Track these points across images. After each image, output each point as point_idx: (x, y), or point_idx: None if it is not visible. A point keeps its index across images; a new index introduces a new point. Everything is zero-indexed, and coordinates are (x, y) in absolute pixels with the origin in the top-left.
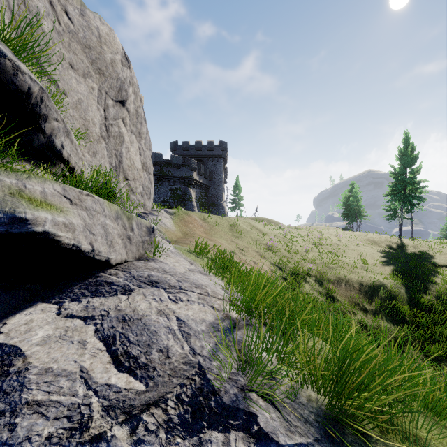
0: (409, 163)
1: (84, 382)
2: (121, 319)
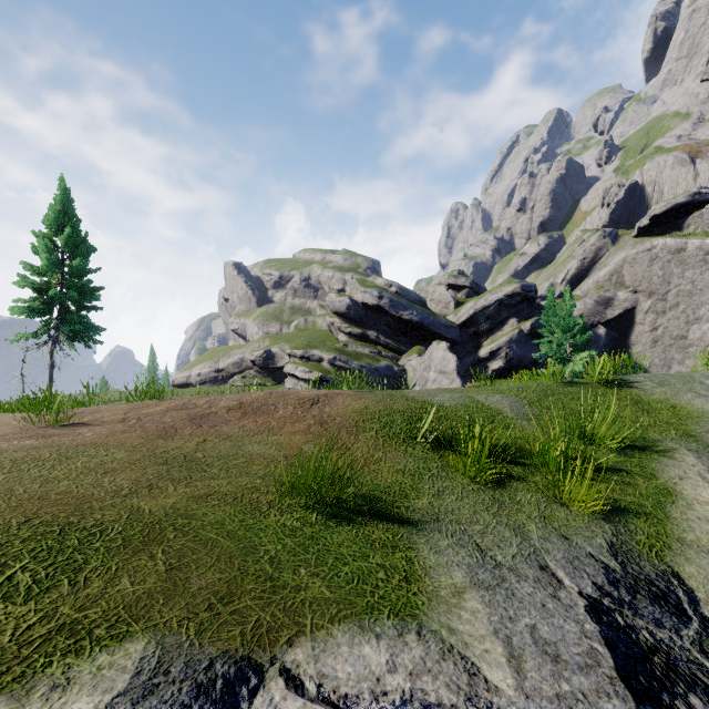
0: (86, 256)
1: None
2: None
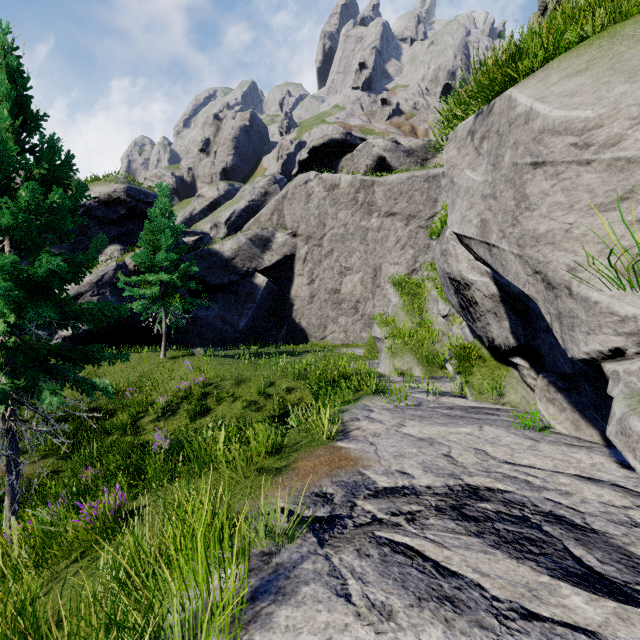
0: None
1: (434, 541)
2: (458, 603)
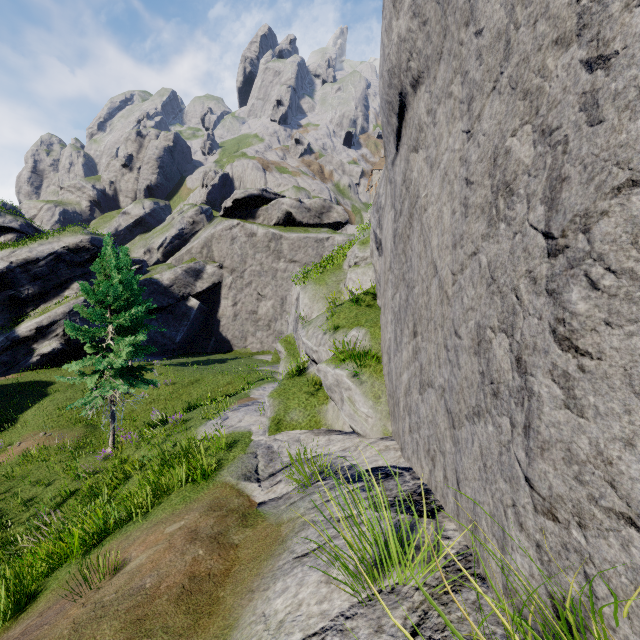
0: None
1: None
2: None
